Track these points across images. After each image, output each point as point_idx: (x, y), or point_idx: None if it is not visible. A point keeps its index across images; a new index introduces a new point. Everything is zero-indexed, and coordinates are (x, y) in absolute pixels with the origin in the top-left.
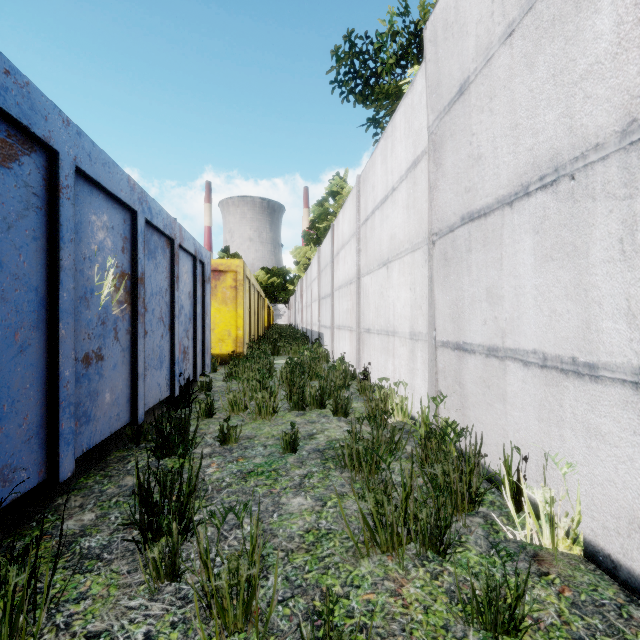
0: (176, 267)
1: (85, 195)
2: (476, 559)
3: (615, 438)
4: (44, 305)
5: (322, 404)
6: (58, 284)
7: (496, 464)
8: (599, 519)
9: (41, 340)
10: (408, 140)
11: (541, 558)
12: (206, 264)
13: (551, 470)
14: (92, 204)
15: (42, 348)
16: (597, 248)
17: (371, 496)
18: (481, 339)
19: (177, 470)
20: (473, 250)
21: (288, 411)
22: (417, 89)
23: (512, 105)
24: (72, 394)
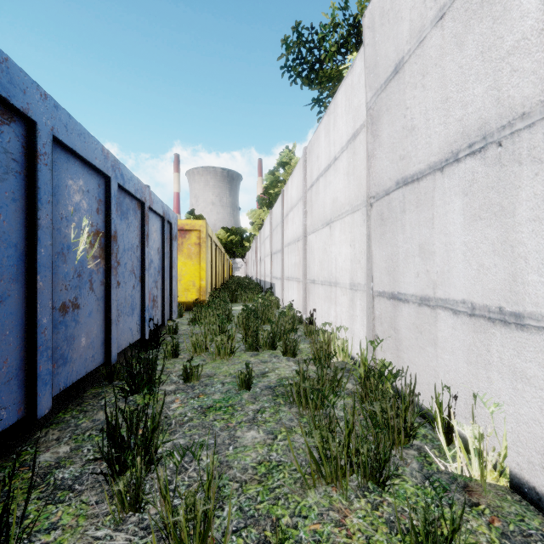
0: (146, 226)
1: (62, 162)
2: (412, 490)
3: (540, 381)
4: (23, 260)
5: (273, 346)
6: (36, 241)
7: (428, 401)
8: (524, 454)
9: (20, 291)
10: (348, 115)
11: (471, 489)
12: (173, 224)
13: (479, 408)
14: (69, 170)
15: (21, 298)
16: (523, 208)
17: (317, 433)
18: (414, 290)
19: (142, 408)
20: (407, 211)
21: (244, 352)
22: (356, 71)
23: (443, 81)
24: (49, 339)
